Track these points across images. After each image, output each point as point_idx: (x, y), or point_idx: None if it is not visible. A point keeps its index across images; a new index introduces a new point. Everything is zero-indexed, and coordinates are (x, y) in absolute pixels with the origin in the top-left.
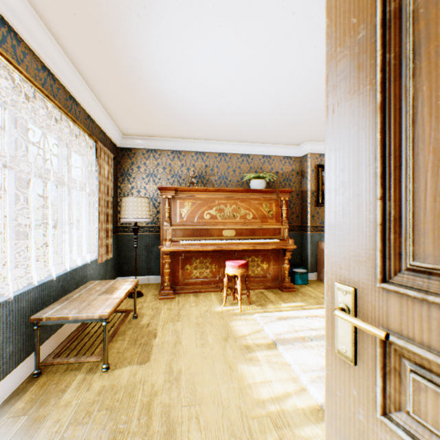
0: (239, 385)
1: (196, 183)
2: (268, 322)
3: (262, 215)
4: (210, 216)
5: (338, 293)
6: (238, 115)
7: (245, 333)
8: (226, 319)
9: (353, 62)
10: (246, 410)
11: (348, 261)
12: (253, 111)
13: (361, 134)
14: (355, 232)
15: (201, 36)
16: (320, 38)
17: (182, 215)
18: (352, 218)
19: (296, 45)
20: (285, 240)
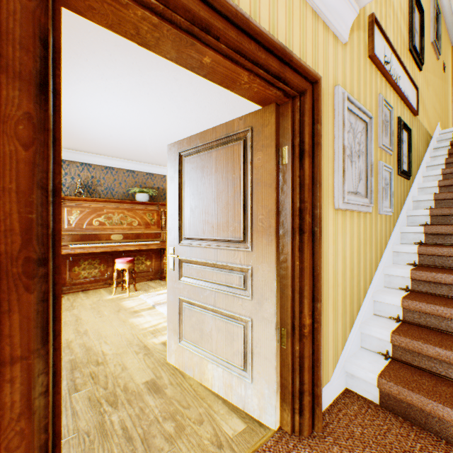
0: (131, 326)
1: (84, 193)
2: (150, 297)
3: (146, 222)
4: (100, 223)
5: (170, 250)
6: (126, 143)
7: (134, 306)
8: (117, 301)
9: (174, 177)
10: (136, 333)
11: (173, 239)
12: (139, 143)
13: (175, 200)
14: (174, 230)
15: (102, 101)
16: (180, 120)
17: (70, 222)
18: (174, 225)
19: (167, 120)
20: (164, 242)
